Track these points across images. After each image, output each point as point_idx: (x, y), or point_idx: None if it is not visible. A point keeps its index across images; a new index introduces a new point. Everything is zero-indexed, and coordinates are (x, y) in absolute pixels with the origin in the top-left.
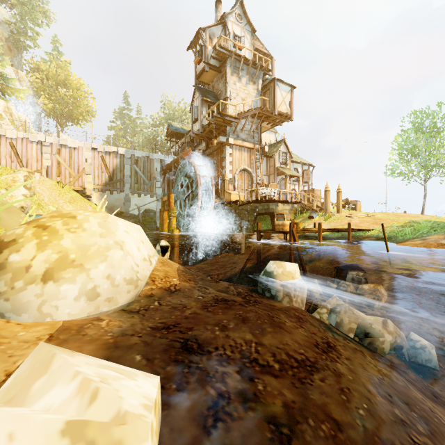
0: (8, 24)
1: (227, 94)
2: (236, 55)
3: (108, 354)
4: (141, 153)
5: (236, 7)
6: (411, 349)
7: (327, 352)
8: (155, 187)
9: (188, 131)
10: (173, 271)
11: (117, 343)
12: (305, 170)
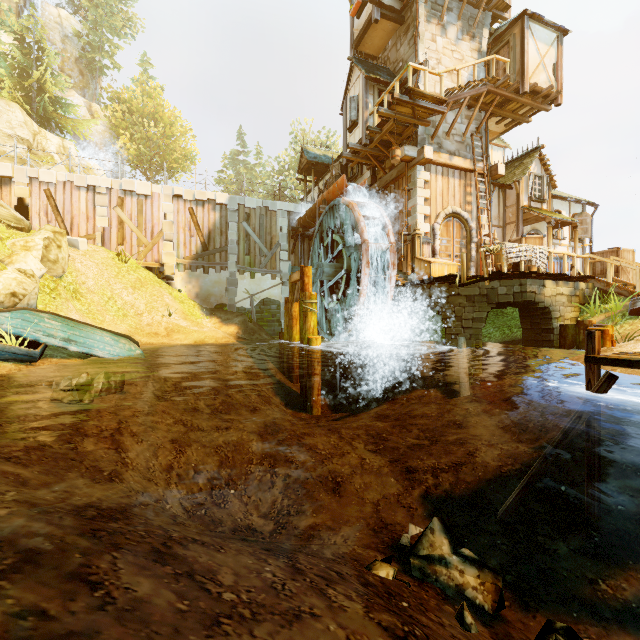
0: (78, 37)
1: (418, 60)
2: None
3: None
4: (255, 201)
5: None
6: None
7: None
8: (279, 260)
9: (337, 157)
10: None
11: None
12: (577, 215)
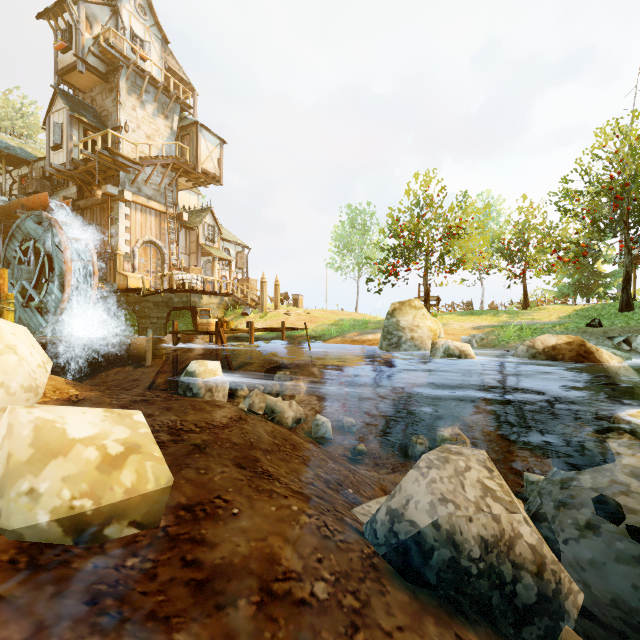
0: None
1: (120, 122)
2: (136, 66)
3: None
4: None
5: None
6: (316, 427)
7: (238, 421)
8: None
9: (38, 159)
10: (62, 384)
11: None
12: (239, 253)
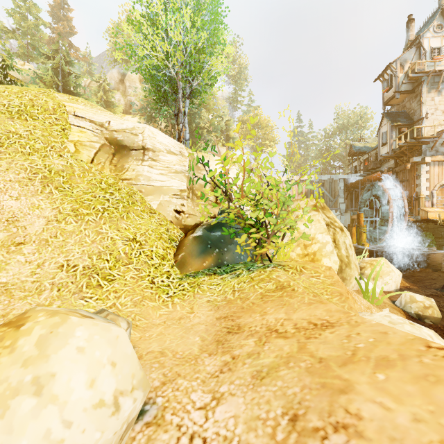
0: (229, 99)
1: (422, 115)
2: (434, 72)
3: None
4: (327, 176)
5: (434, 20)
6: None
7: None
8: (339, 203)
9: (373, 150)
10: (402, 280)
11: None
12: None
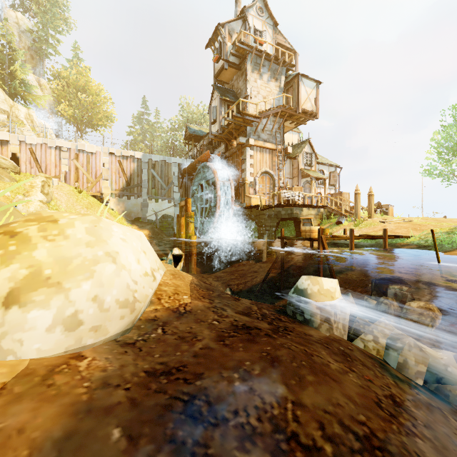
0: (31, 33)
1: (247, 93)
2: (256, 50)
3: (72, 427)
4: (158, 157)
5: (257, 0)
6: None
7: (396, 416)
8: (173, 192)
9: (207, 133)
10: (185, 285)
11: (91, 401)
12: (332, 172)
